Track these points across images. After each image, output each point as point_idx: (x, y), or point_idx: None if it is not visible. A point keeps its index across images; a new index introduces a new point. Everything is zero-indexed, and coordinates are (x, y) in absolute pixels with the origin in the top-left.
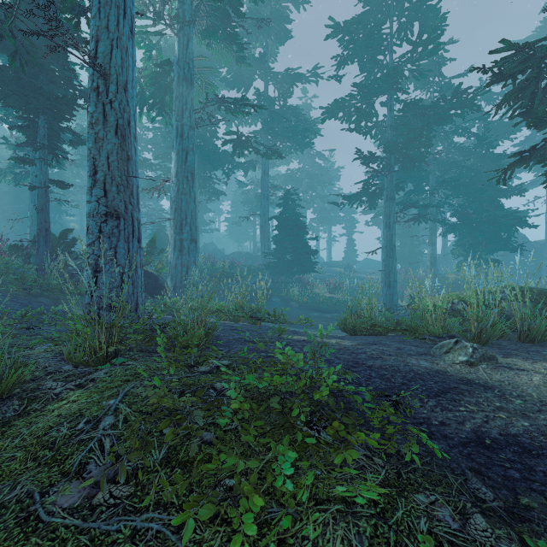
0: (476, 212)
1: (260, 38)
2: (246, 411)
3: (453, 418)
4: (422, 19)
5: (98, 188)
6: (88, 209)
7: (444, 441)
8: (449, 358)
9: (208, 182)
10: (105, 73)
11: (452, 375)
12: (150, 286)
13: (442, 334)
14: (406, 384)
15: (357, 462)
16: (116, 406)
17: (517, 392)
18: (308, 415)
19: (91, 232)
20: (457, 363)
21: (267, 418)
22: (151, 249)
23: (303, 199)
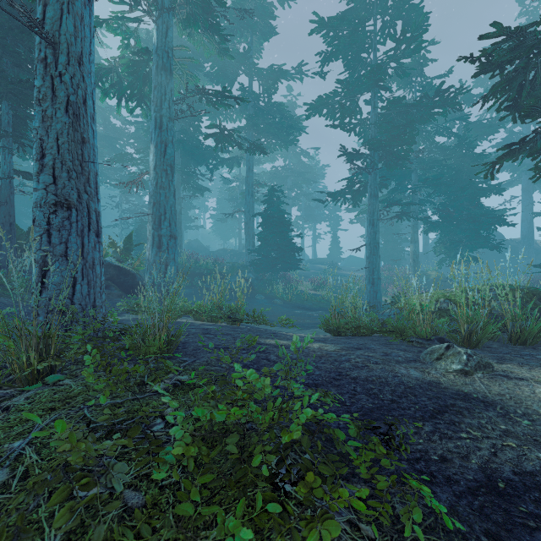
0: (457, 210)
1: (244, 34)
2: (192, 458)
3: (455, 449)
4: (405, 18)
5: (46, 174)
6: (34, 198)
7: (448, 487)
8: (442, 366)
9: (192, 178)
10: (54, 42)
11: (447, 388)
12: (127, 284)
13: (430, 336)
14: (396, 401)
15: (338, 537)
16: (20, 451)
17: (522, 409)
18: (276, 456)
19: (38, 225)
20: (450, 372)
21: (223, 463)
22: (128, 246)
23: (288, 197)
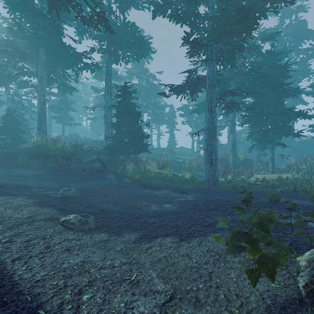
0: (266, 107)
1: None
2: None
3: None
4: None
5: None
6: None
7: None
8: None
9: (60, 78)
10: None
11: None
12: None
13: None
14: None
15: None
16: None
17: None
18: None
19: None
20: None
21: None
22: None
23: (141, 104)
